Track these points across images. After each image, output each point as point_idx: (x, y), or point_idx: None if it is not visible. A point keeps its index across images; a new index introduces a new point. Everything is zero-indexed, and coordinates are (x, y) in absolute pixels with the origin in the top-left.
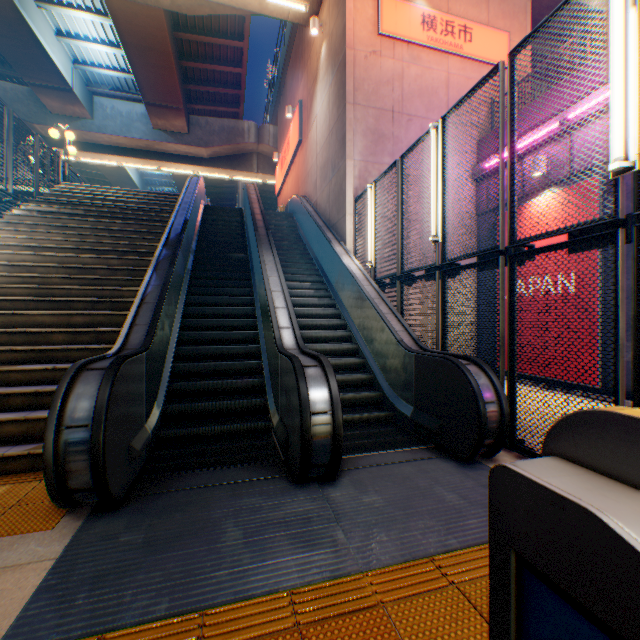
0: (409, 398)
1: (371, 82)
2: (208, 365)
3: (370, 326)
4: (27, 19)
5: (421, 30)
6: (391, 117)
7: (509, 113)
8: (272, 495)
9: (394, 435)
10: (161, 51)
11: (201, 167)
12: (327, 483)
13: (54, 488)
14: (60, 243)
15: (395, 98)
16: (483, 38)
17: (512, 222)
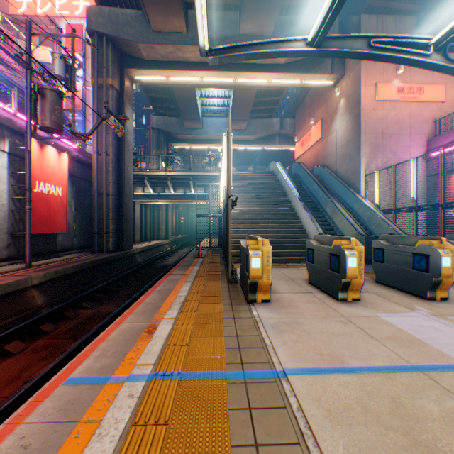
0: None
1: (371, 122)
2: None
3: (382, 229)
4: (197, 98)
5: (396, 94)
6: (381, 136)
7: (442, 165)
8: None
9: None
10: (249, 100)
11: (249, 145)
12: None
13: None
14: (252, 199)
15: (383, 127)
16: (429, 90)
17: (443, 197)
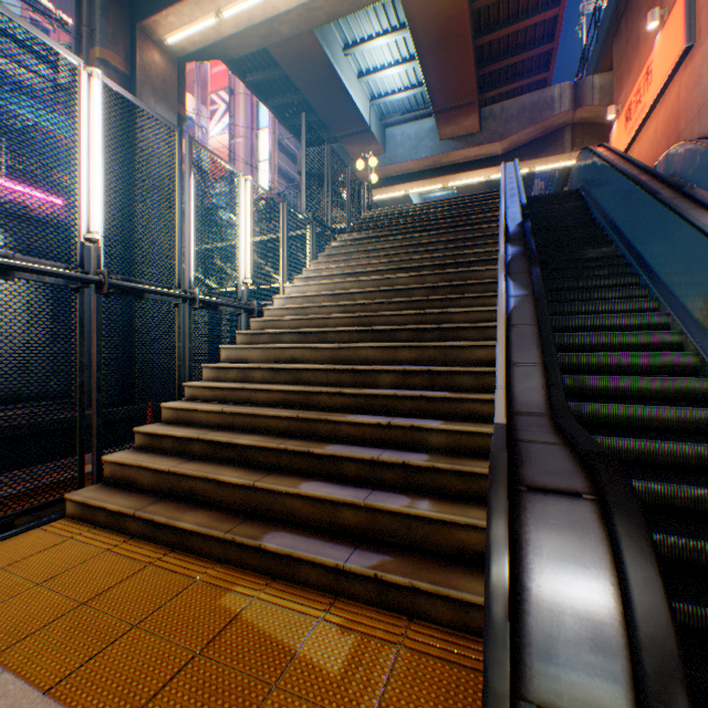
0: None
1: None
2: (619, 442)
3: None
4: (337, 71)
5: None
6: None
7: None
8: None
9: None
10: (455, 35)
11: (492, 168)
12: None
13: None
14: (371, 267)
15: None
16: None
17: None
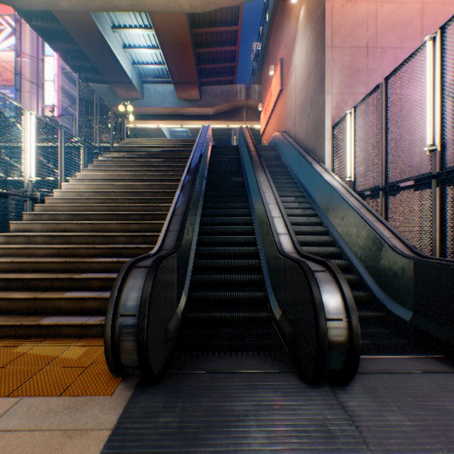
0: (406, 303)
1: (346, 26)
2: (219, 262)
3: (355, 232)
4: (107, 41)
5: None
6: (365, 52)
7: None
8: (286, 393)
9: (392, 338)
10: (183, 44)
11: (208, 121)
12: (338, 387)
13: (111, 364)
14: (123, 176)
15: (369, 35)
16: None
17: None
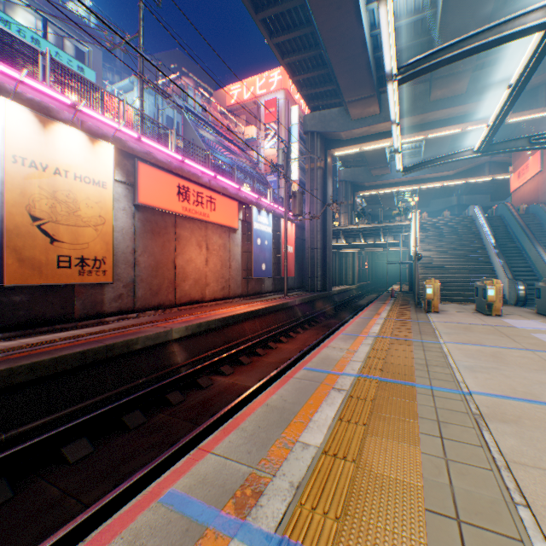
0: None
1: None
2: None
3: None
4: (385, 151)
5: None
6: None
7: None
8: None
9: None
10: (443, 142)
11: (446, 181)
12: None
13: (516, 299)
14: (442, 248)
15: None
16: None
17: None
